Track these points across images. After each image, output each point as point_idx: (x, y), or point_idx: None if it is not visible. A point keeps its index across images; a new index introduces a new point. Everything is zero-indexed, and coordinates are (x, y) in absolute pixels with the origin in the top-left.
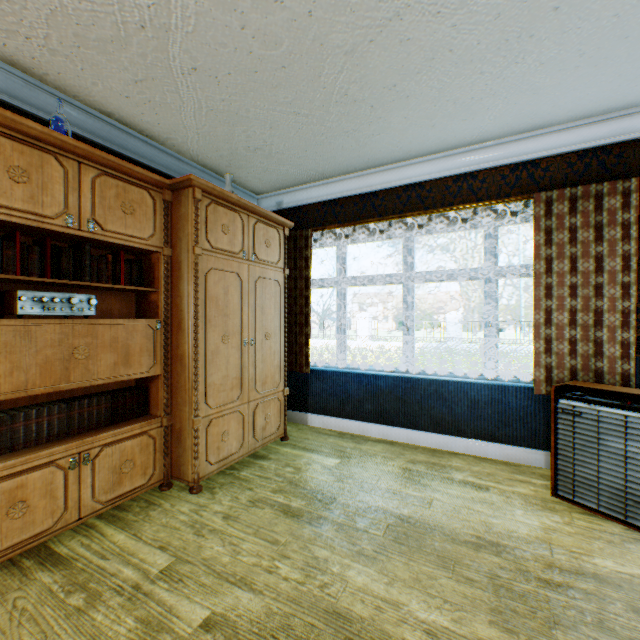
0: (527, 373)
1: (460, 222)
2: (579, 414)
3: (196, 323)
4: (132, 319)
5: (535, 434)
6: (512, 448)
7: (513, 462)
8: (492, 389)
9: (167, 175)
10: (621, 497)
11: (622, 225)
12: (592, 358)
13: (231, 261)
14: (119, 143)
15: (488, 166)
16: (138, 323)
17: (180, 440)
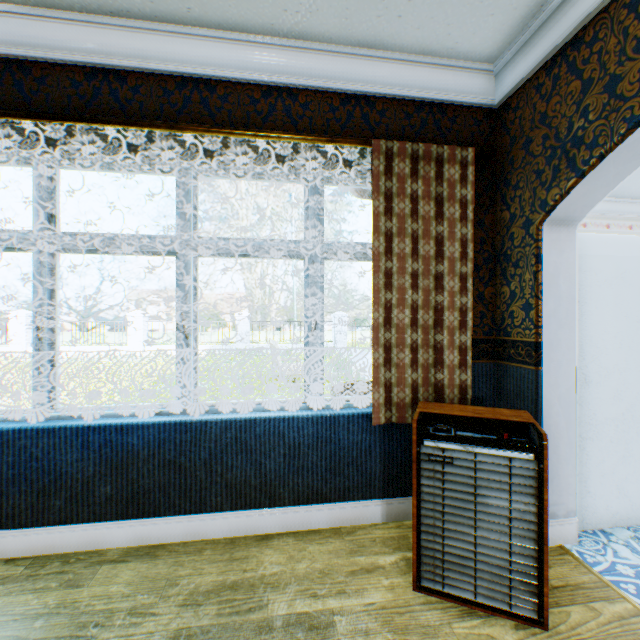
0: (339, 384)
1: (274, 163)
2: (452, 461)
3: None
4: None
5: (371, 478)
6: (344, 505)
7: (346, 526)
8: (319, 423)
9: None
10: (505, 576)
11: (461, 202)
12: (432, 368)
13: None
14: None
15: (314, 84)
16: None
17: None
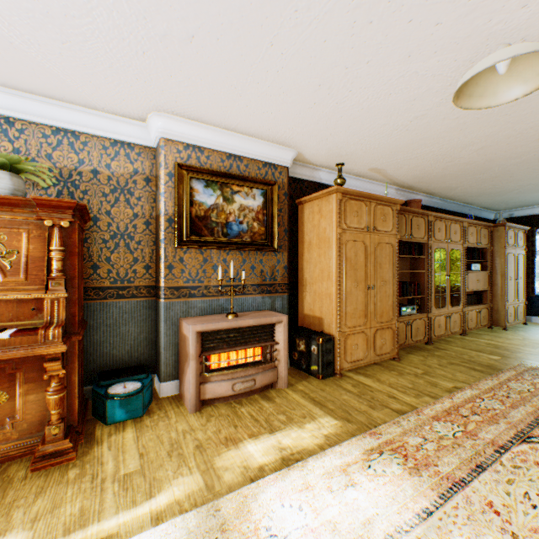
0: None
1: None
2: None
3: (504, 272)
4: (484, 271)
5: None
6: None
7: None
8: None
9: (468, 215)
10: None
11: None
12: None
13: (511, 249)
14: (460, 210)
15: None
16: (485, 272)
17: (496, 312)
